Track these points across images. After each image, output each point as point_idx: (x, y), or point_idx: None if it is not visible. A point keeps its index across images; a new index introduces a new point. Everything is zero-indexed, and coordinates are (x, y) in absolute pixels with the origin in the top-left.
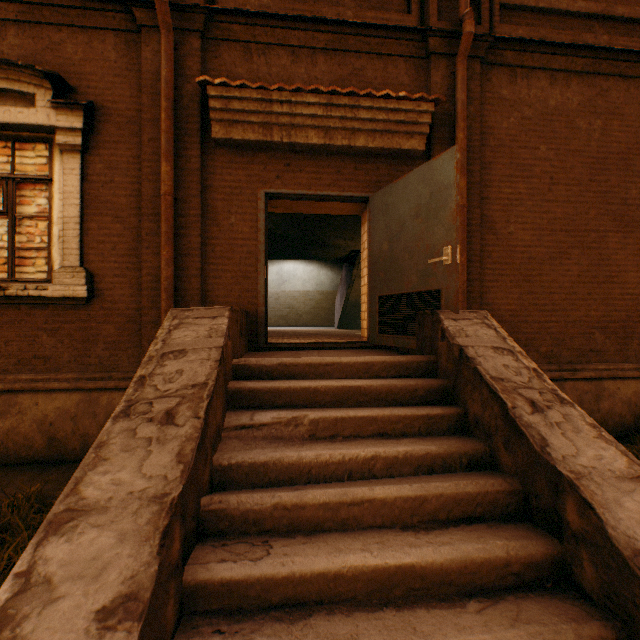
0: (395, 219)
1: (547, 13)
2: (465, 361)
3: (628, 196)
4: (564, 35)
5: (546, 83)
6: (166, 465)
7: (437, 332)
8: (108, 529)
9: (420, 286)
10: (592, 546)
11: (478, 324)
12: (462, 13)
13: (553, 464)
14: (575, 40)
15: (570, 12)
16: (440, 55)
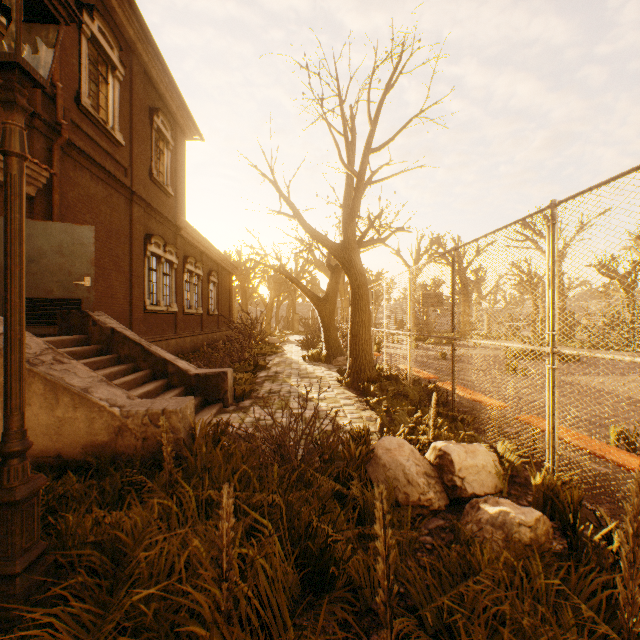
0: (34, 246)
1: (91, 138)
2: (118, 334)
3: (120, 253)
4: (99, 157)
5: (90, 178)
6: (89, 374)
7: (89, 322)
8: (101, 389)
9: (64, 295)
10: (177, 373)
11: (108, 318)
12: (61, 120)
13: (165, 358)
14: (103, 163)
15: (101, 145)
16: (42, 132)
